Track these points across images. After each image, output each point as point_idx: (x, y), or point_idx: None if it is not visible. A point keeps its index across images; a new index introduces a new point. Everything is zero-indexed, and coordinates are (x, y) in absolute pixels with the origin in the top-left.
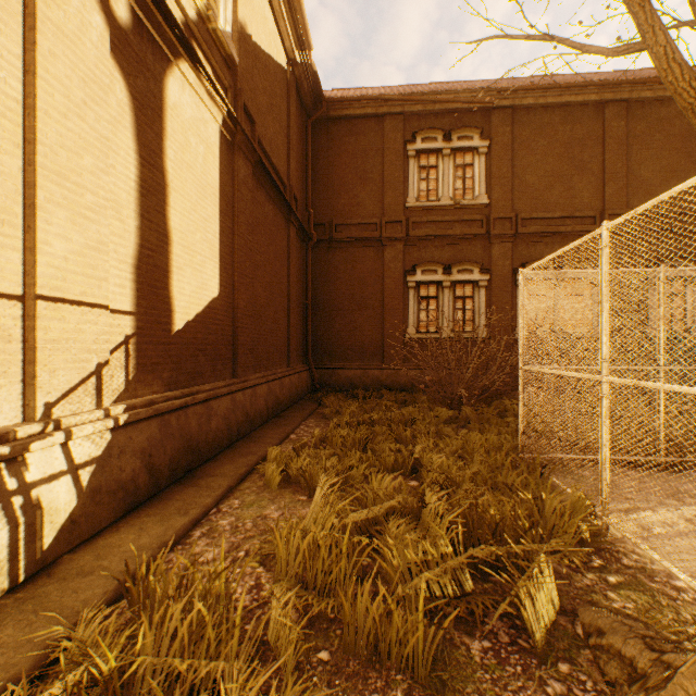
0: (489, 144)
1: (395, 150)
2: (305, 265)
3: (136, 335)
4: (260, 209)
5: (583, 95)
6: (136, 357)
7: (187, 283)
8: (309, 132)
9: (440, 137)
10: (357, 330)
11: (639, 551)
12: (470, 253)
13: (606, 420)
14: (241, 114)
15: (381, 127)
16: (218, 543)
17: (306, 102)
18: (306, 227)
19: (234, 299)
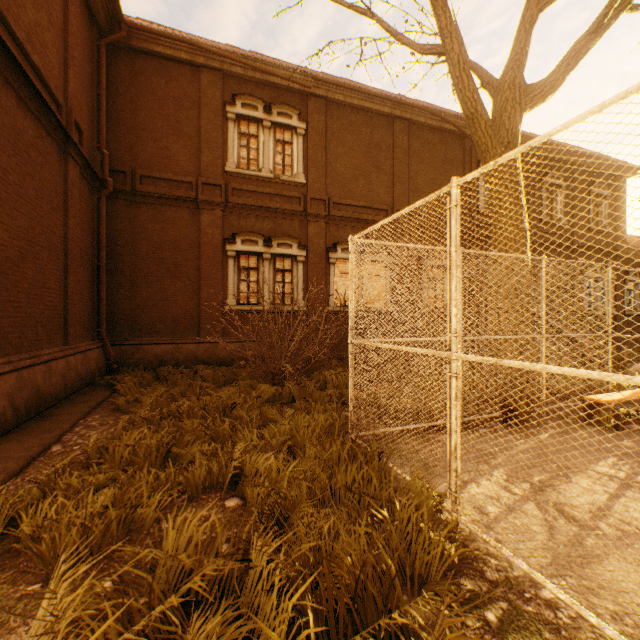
0: (307, 127)
1: (213, 108)
2: (96, 218)
3: None
4: (4, 116)
5: (380, 105)
6: None
7: None
8: (103, 54)
9: (261, 107)
10: (168, 299)
11: (493, 550)
12: (289, 229)
13: (457, 403)
14: None
15: (197, 79)
16: None
17: (97, 15)
18: (97, 170)
19: None
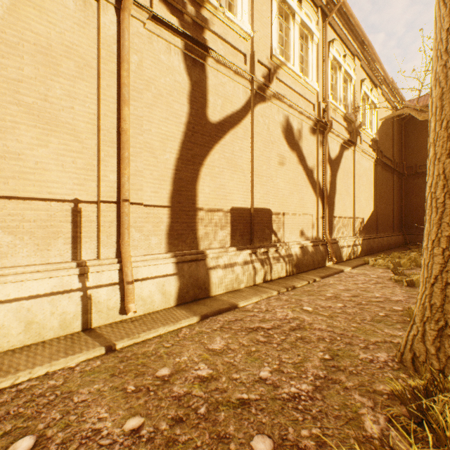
0: None
1: None
2: (400, 188)
3: (361, 222)
4: (382, 177)
5: None
6: (361, 227)
7: (367, 209)
8: (402, 127)
9: None
10: None
11: None
12: None
13: None
14: (379, 154)
15: None
16: None
17: (400, 115)
18: (400, 171)
19: (376, 210)
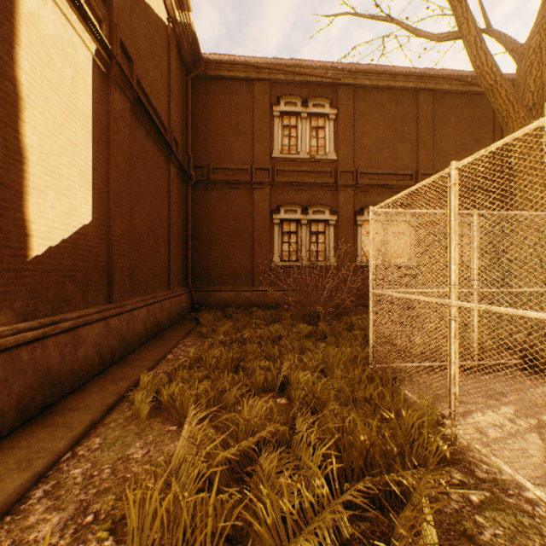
0: (337, 112)
1: (263, 110)
2: (185, 202)
3: None
4: (139, 145)
5: (404, 82)
6: None
7: (49, 206)
8: (189, 86)
9: (300, 103)
10: (231, 258)
11: (486, 460)
12: (322, 198)
13: (455, 340)
14: (117, 48)
15: (251, 90)
16: (61, 505)
17: (186, 59)
18: (186, 168)
19: (110, 227)
